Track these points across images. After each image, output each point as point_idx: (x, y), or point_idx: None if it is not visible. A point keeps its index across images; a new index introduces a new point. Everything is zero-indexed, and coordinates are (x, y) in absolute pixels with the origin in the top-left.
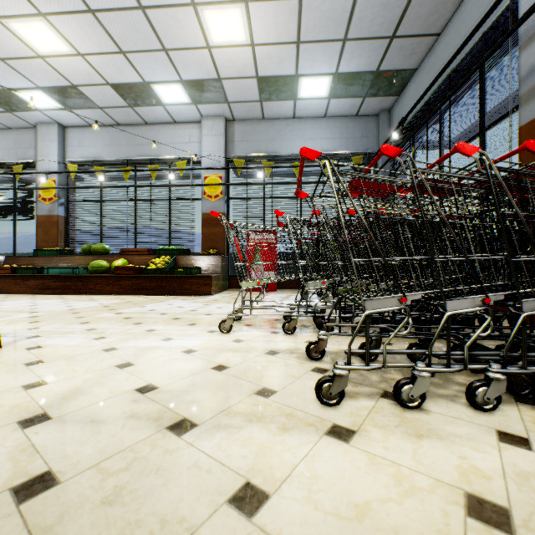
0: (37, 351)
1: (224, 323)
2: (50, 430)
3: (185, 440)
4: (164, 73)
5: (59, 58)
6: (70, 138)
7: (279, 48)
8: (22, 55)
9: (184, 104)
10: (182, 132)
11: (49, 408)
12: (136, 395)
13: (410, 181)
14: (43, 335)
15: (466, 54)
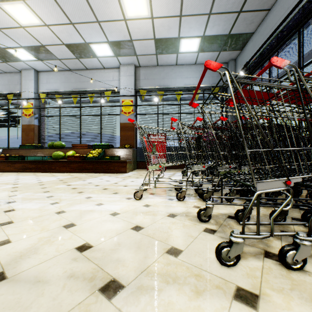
0: (10, 213)
1: (137, 193)
2: (2, 292)
3: (114, 304)
4: (97, 37)
5: (33, 27)
6: (41, 78)
7: (169, 19)
8: (11, 26)
9: (109, 57)
10: (108, 74)
11: (7, 266)
12: (76, 254)
13: (293, 87)
14: (17, 201)
15: (290, 20)
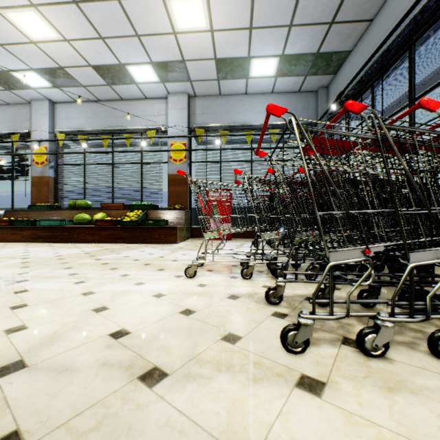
0: (23, 295)
1: (189, 269)
2: (24, 380)
3: (156, 392)
4: (137, 56)
5: (49, 43)
6: (59, 112)
7: (234, 33)
8: (18, 41)
9: (153, 83)
10: (152, 106)
11: (26, 354)
12: (110, 341)
13: (373, 137)
14: (30, 279)
15: (397, 35)
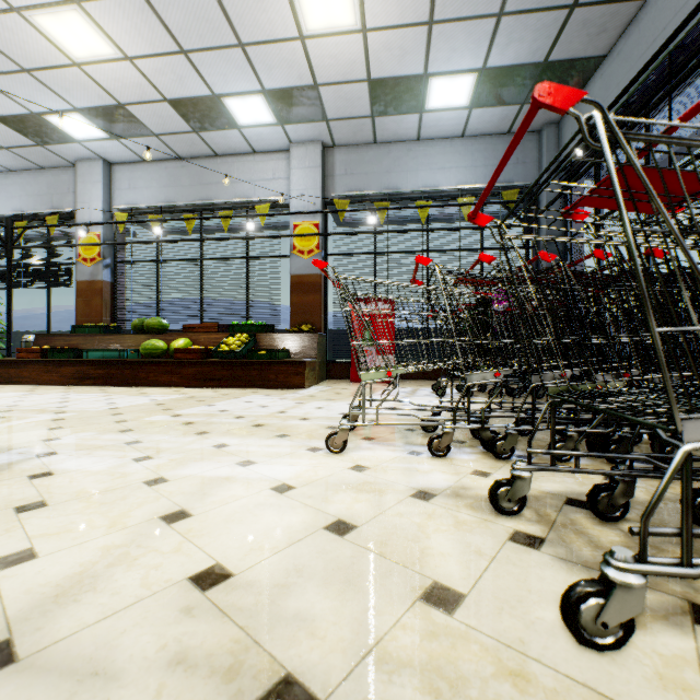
0: (43, 482)
1: (334, 436)
2: None
3: None
4: (239, 81)
5: (101, 64)
6: (118, 178)
7: (402, 33)
8: (53, 63)
9: (266, 126)
10: (264, 165)
11: (21, 625)
12: (190, 595)
13: None
14: (61, 452)
15: None
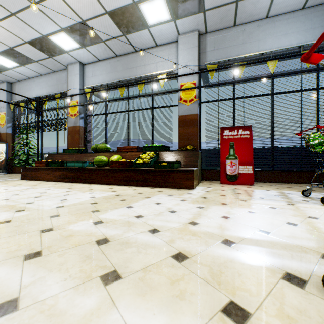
0: None
1: None
2: None
3: None
4: None
5: None
6: (87, 72)
7: None
8: None
9: (164, 23)
10: (162, 52)
11: None
12: None
13: None
14: None
15: None
